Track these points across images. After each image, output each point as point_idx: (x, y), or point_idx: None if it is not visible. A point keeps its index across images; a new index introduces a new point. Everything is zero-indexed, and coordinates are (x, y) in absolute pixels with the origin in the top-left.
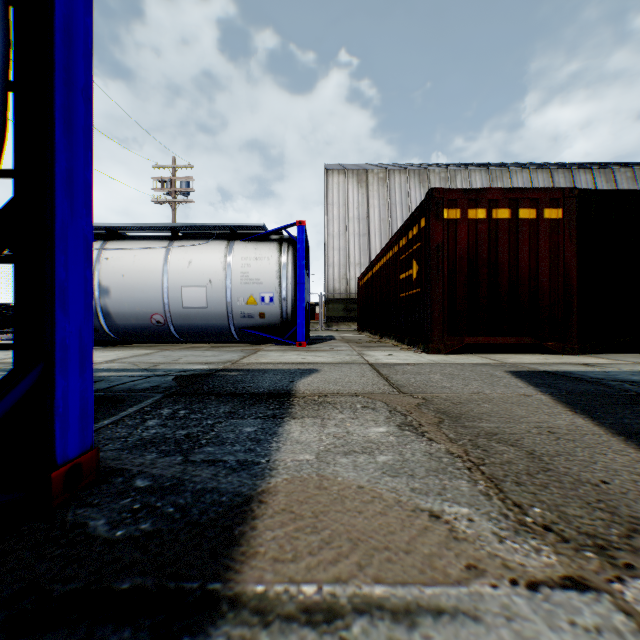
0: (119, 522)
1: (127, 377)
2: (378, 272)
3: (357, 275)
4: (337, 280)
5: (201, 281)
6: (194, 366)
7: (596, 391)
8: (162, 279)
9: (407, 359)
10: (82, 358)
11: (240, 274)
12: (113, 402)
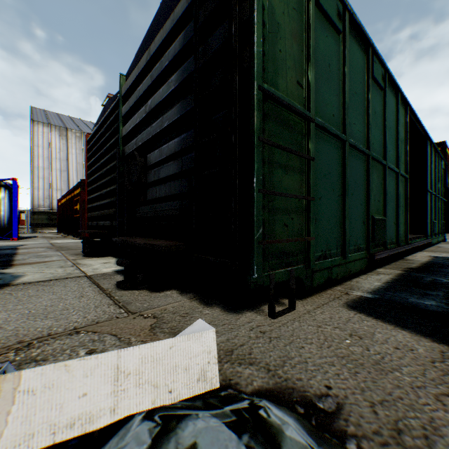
0: None
1: None
2: (68, 201)
3: (59, 197)
4: (42, 199)
5: None
6: None
7: None
8: None
9: (69, 241)
10: None
11: None
12: None
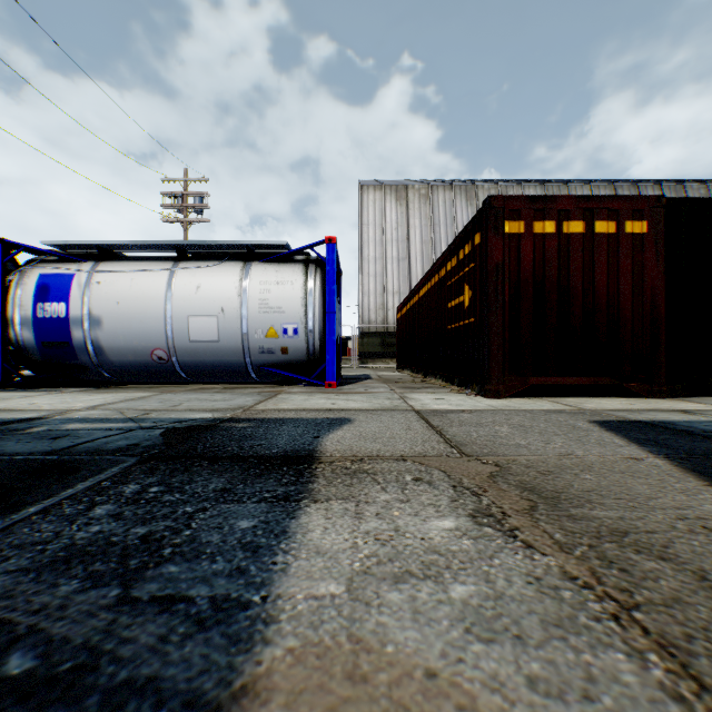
0: None
1: (102, 431)
2: (421, 300)
3: (396, 305)
4: (373, 311)
5: (211, 310)
6: (195, 414)
7: None
8: (165, 307)
9: (461, 404)
10: None
11: (258, 301)
12: (63, 472)
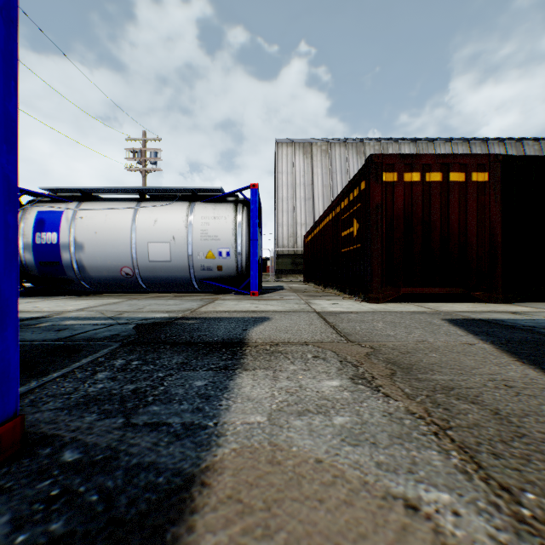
0: (26, 519)
1: (91, 325)
2: (322, 230)
3: (303, 233)
4: (286, 238)
5: (165, 238)
6: (156, 314)
7: (533, 339)
8: (131, 236)
9: (350, 307)
10: (1, 314)
11: (200, 231)
12: (69, 352)
